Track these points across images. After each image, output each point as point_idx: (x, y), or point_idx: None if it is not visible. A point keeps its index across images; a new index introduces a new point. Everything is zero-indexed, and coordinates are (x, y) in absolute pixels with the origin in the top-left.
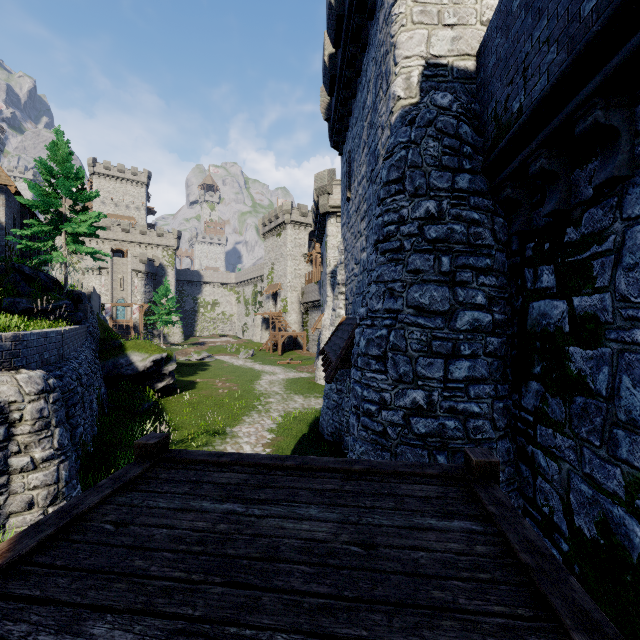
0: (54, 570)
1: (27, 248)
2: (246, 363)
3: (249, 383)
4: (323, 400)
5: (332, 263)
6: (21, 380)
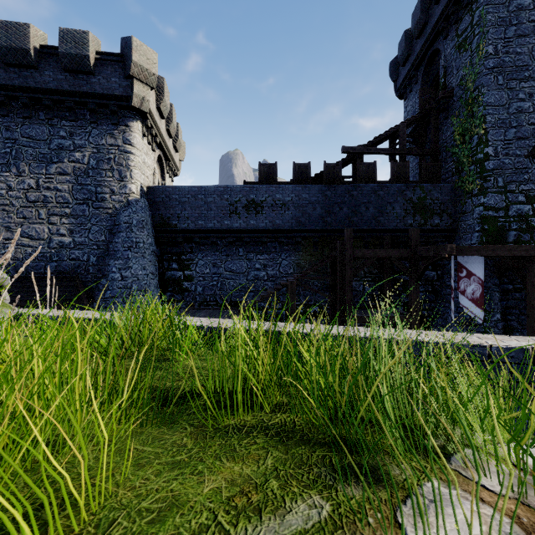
0: None
1: None
2: None
3: None
4: None
5: None
6: None
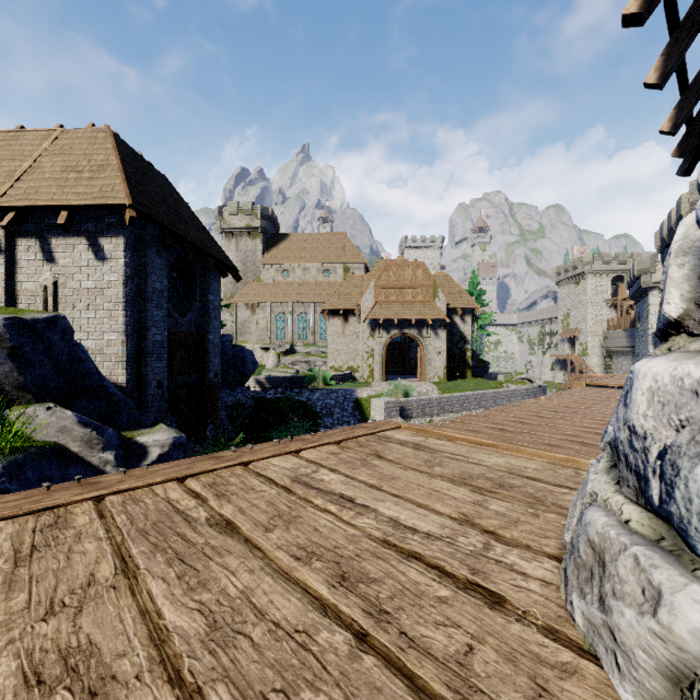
0: None
1: None
2: None
3: None
4: None
5: (654, 326)
6: None
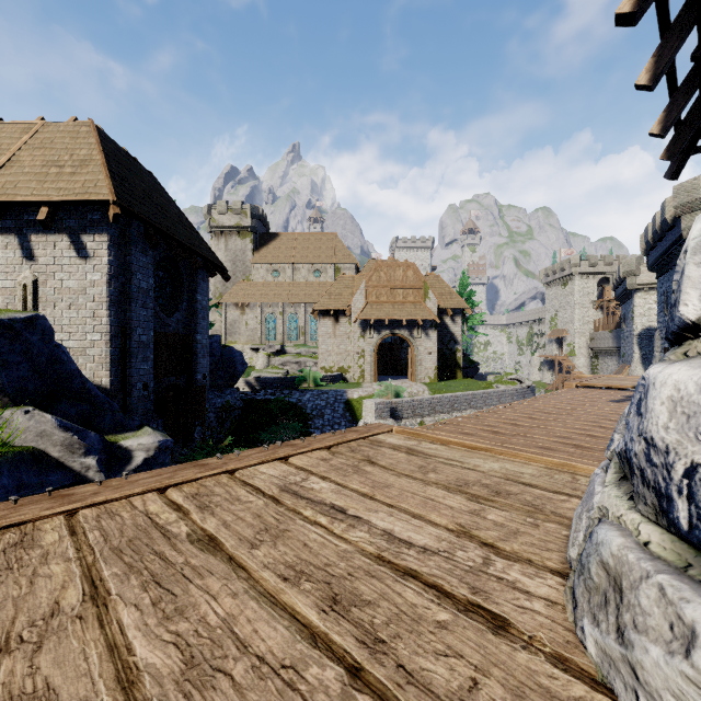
0: None
1: None
2: None
3: None
4: None
5: (639, 327)
6: None
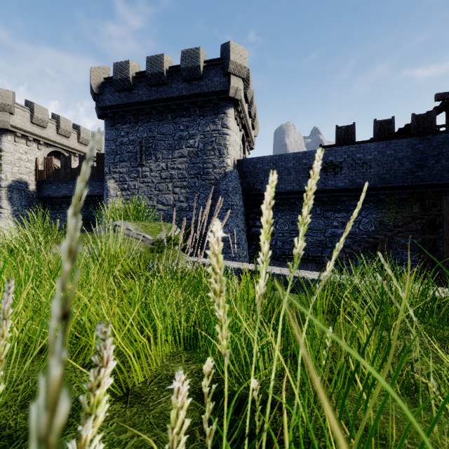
0: None
1: None
2: None
3: None
4: None
5: (10, 178)
6: None
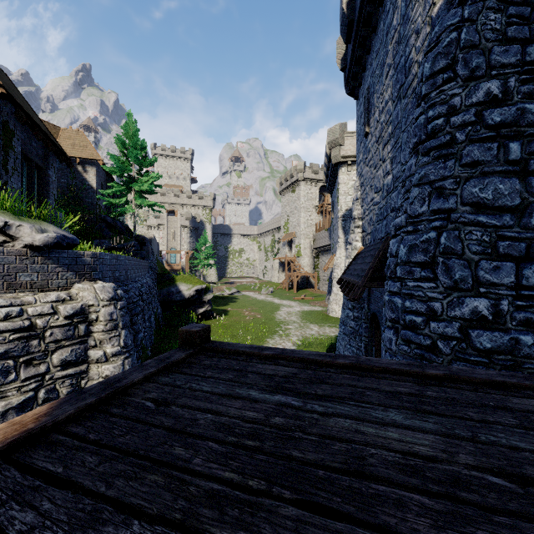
0: (85, 444)
1: (109, 204)
2: (267, 298)
3: (270, 313)
4: (339, 327)
5: (343, 208)
6: (97, 288)
